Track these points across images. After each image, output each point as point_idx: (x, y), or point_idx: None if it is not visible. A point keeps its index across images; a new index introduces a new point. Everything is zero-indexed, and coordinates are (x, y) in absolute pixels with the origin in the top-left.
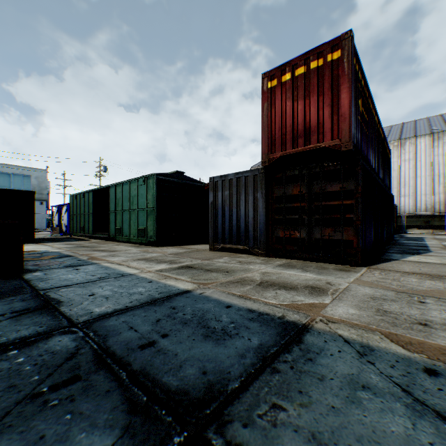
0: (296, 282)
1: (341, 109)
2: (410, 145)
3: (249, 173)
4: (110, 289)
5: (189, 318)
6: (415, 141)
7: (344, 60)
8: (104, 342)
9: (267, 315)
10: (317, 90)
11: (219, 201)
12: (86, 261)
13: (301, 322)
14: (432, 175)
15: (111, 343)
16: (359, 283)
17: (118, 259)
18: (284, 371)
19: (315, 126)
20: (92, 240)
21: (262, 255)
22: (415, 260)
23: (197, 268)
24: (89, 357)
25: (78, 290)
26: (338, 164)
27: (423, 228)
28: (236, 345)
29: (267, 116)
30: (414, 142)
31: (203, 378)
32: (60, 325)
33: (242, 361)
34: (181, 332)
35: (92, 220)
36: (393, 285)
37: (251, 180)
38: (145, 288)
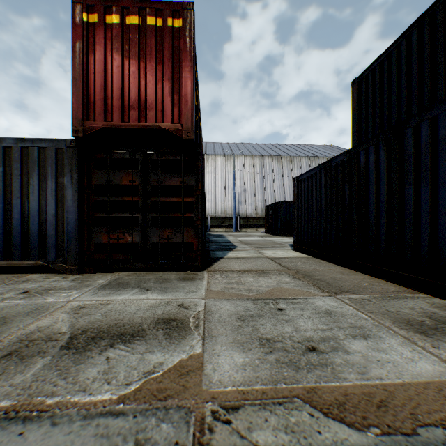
0: (138, 317)
1: (183, 89)
2: (212, 161)
3: (47, 143)
4: None
5: None
6: (215, 158)
7: (187, 33)
8: None
9: None
10: (155, 56)
11: None
12: None
13: None
14: (225, 186)
15: None
16: (213, 296)
17: None
18: None
19: (153, 100)
20: None
21: (73, 272)
22: (235, 257)
23: None
24: None
25: None
26: (178, 154)
27: (220, 227)
28: None
29: (81, 63)
30: (215, 159)
31: None
32: None
33: None
34: None
35: None
36: (243, 290)
37: (51, 154)
38: None
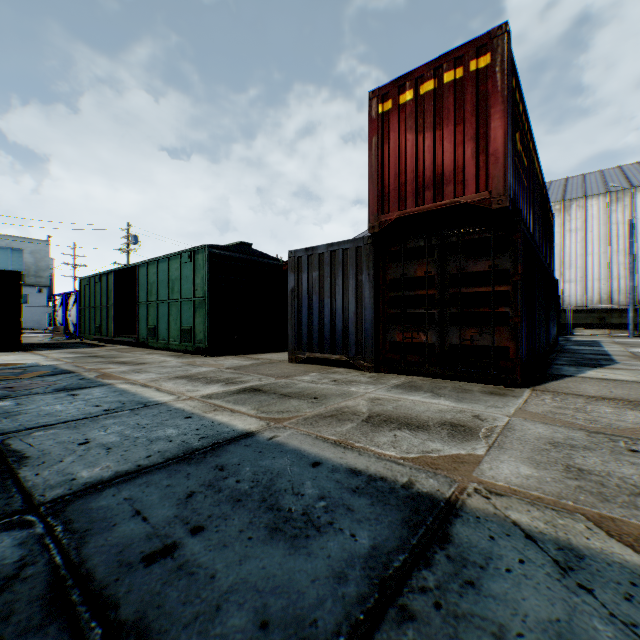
0: (425, 416)
1: (491, 144)
2: (577, 210)
3: (349, 244)
4: (119, 431)
5: (245, 490)
6: (585, 204)
7: (496, 69)
8: (79, 548)
9: (382, 480)
10: (454, 117)
11: (304, 286)
12: (93, 381)
13: (442, 494)
14: (609, 252)
15: (90, 551)
16: (524, 416)
17: (145, 377)
18: (424, 616)
19: (451, 171)
20: (112, 347)
21: (369, 369)
22: (599, 377)
23: (268, 392)
24: (38, 586)
25: (63, 435)
26: (486, 229)
27: (596, 327)
28: (329, 549)
29: (376, 157)
30: (584, 205)
31: (260, 639)
32: (8, 507)
33: (339, 590)
34: (228, 521)
35: (112, 316)
36: (578, 419)
37: (352, 254)
38: (179, 429)
